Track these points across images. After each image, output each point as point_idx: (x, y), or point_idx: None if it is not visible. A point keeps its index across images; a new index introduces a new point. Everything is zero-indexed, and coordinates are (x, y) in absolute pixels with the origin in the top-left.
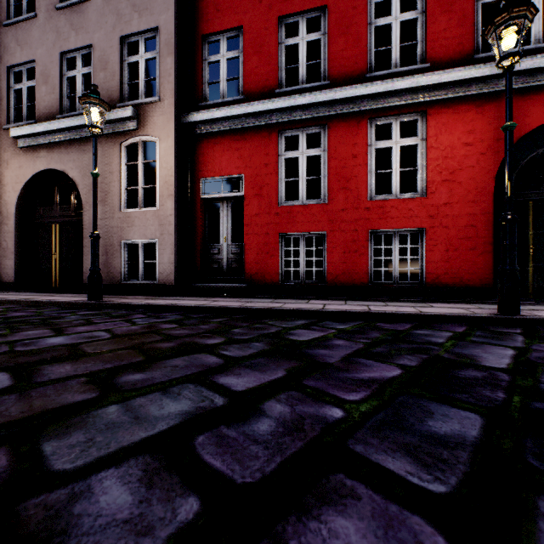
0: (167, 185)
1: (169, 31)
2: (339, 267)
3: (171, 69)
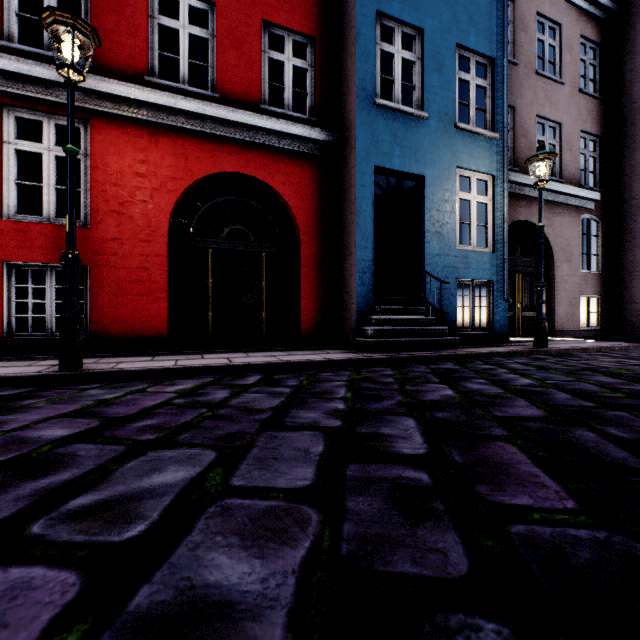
0: None
1: None
2: None
3: None
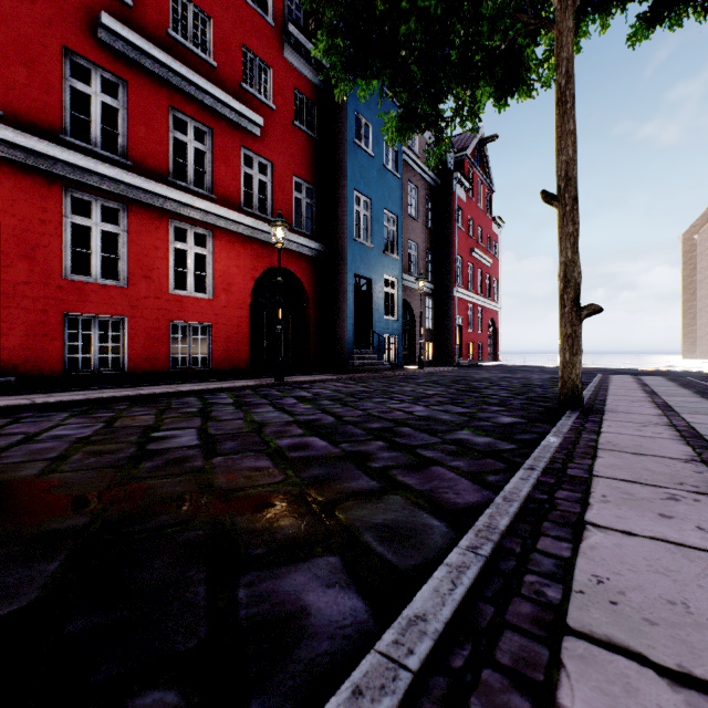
0: None
1: None
2: (142, 354)
3: None
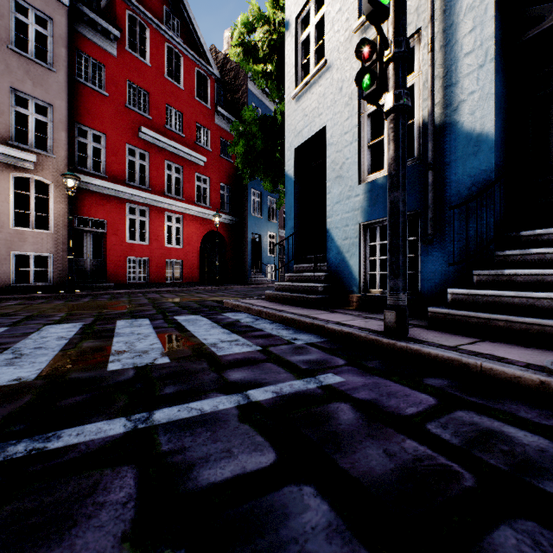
0: (63, 218)
1: (64, 115)
2: (155, 274)
3: (66, 141)
